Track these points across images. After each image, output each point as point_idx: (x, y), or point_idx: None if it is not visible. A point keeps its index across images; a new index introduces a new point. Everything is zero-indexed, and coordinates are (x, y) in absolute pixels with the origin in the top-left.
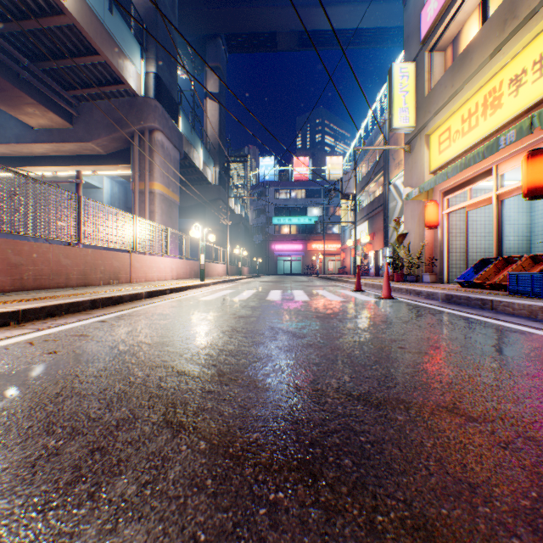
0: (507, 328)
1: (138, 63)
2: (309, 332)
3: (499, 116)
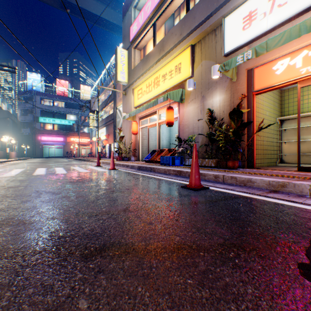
0: (156, 178)
1: None
2: (64, 190)
3: (159, 89)
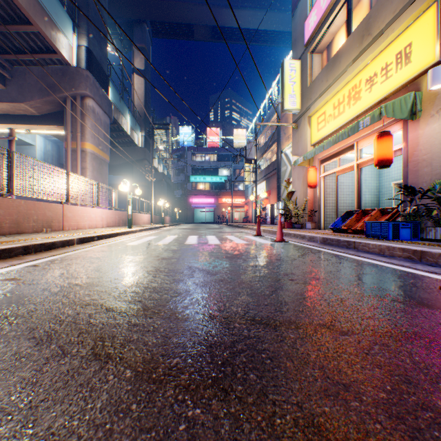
0: (365, 262)
1: (71, 36)
2: (220, 269)
3: (359, 106)
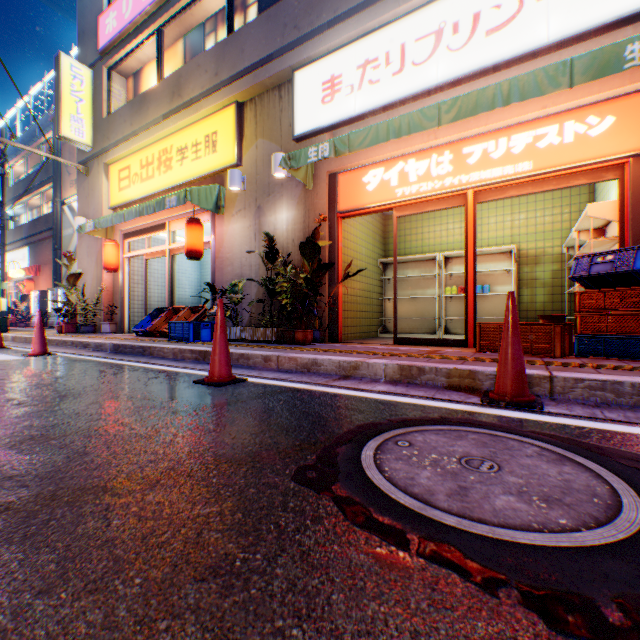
0: (151, 369)
1: None
2: None
3: (172, 177)
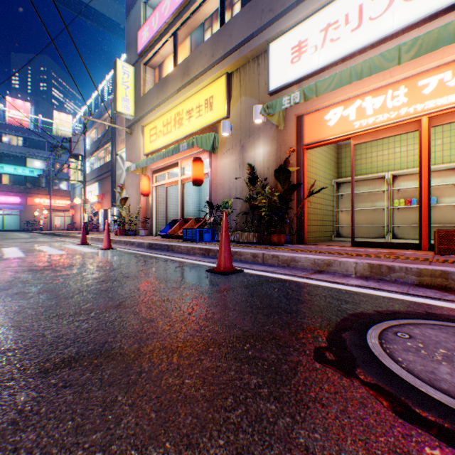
0: (175, 260)
1: None
2: (18, 283)
3: (182, 131)
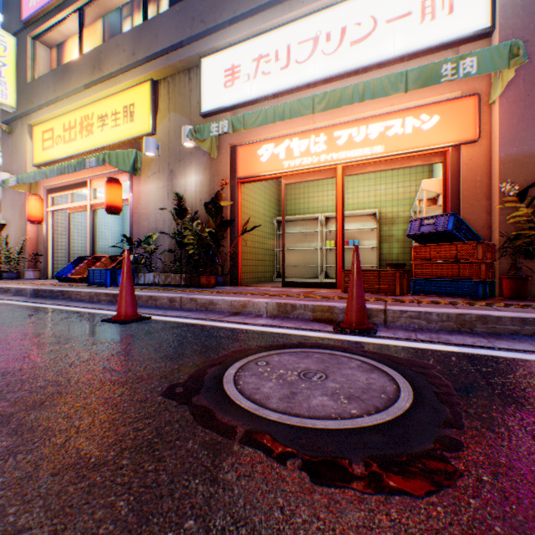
0: (66, 311)
1: None
2: None
3: (93, 141)
